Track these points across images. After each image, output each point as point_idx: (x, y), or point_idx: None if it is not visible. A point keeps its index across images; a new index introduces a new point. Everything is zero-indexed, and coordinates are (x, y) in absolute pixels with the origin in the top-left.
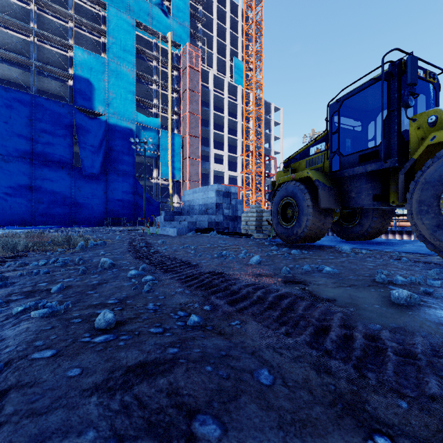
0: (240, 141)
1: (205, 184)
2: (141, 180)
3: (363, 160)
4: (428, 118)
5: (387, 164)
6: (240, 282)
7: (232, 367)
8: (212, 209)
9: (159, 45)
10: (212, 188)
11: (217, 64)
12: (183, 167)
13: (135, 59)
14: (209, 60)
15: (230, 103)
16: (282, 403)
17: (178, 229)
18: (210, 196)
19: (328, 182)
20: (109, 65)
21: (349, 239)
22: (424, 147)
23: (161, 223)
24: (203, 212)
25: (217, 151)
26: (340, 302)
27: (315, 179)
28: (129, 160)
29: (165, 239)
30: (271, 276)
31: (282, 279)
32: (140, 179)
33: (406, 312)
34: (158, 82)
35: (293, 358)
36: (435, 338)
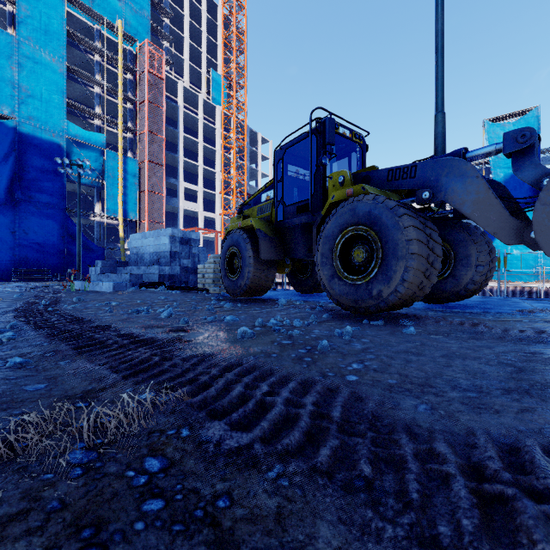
0: (219, 175)
1: (172, 226)
2: (75, 217)
3: (300, 212)
4: (338, 178)
5: (315, 217)
6: (118, 332)
7: (6, 383)
8: (165, 258)
9: (104, 34)
10: (166, 233)
11: (189, 73)
12: (140, 202)
13: (65, 46)
14: (179, 67)
15: (206, 126)
16: (25, 396)
17: (115, 284)
18: (163, 243)
19: (271, 232)
20: (21, 47)
21: (304, 292)
22: (328, 205)
23: (96, 277)
24: (155, 263)
25: (188, 185)
26: (194, 341)
27: (257, 228)
28: (54, 187)
29: (89, 296)
30: (164, 327)
31: (171, 329)
32: (74, 216)
33: (233, 344)
34: (102, 83)
35: (84, 377)
36: (224, 357)
